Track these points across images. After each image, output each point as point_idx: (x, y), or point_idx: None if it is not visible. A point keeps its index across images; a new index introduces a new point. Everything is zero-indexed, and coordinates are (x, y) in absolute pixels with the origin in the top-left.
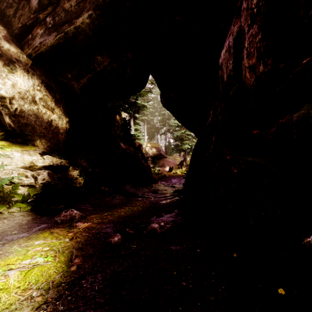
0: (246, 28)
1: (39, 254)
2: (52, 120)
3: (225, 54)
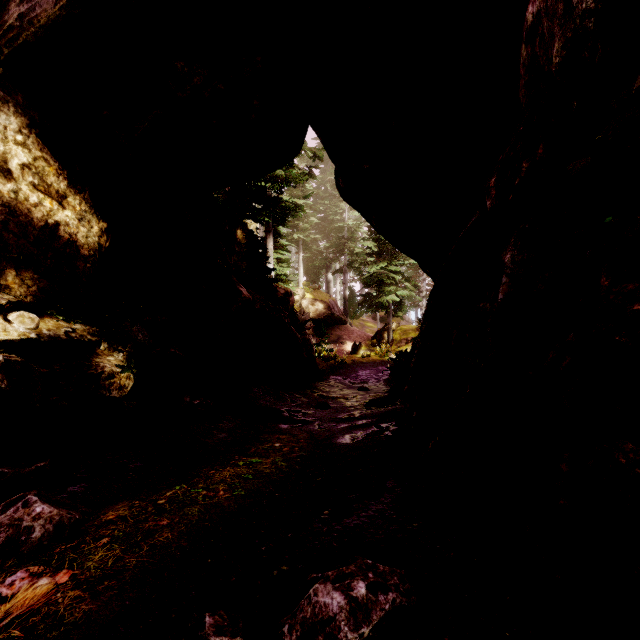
0: None
1: None
2: (58, 223)
3: None
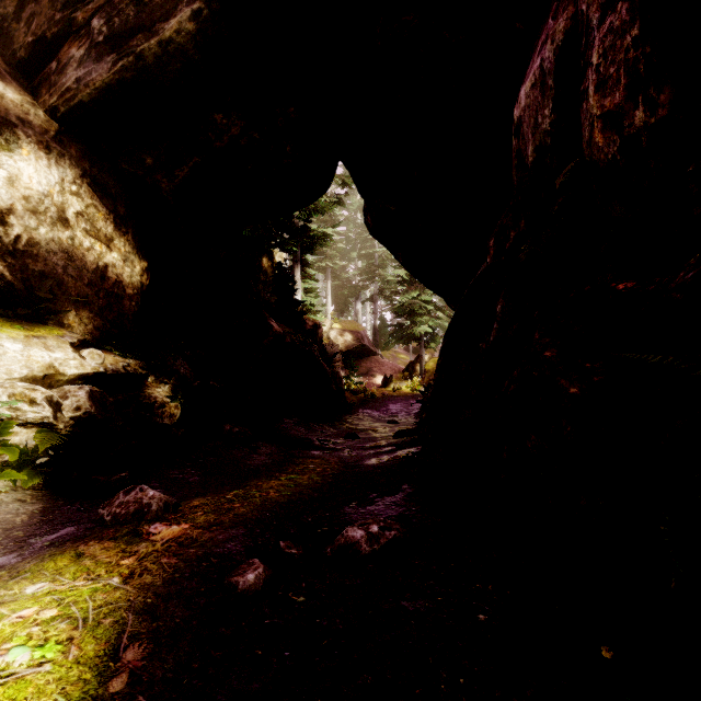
0: (594, 13)
1: (22, 634)
2: (107, 265)
3: (532, 93)
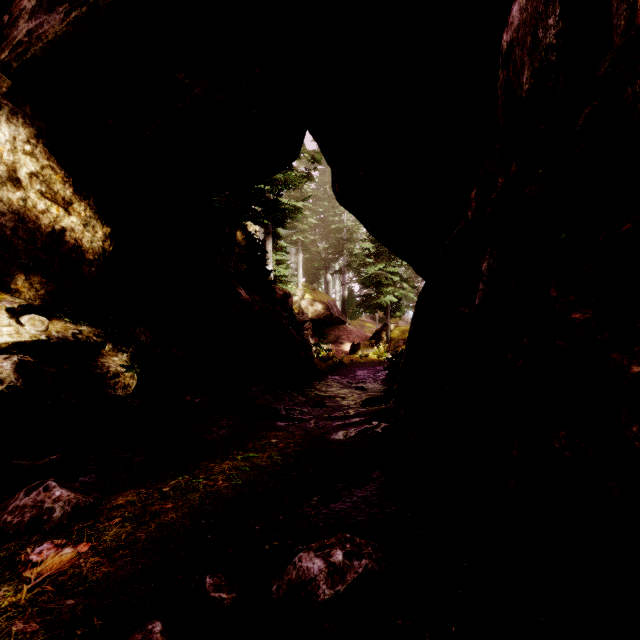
0: None
1: None
2: (65, 228)
3: (530, 4)
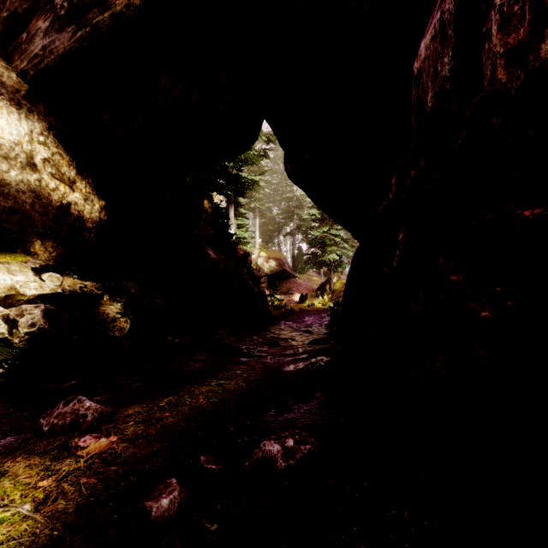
0: None
1: None
2: (70, 203)
3: (432, 45)
